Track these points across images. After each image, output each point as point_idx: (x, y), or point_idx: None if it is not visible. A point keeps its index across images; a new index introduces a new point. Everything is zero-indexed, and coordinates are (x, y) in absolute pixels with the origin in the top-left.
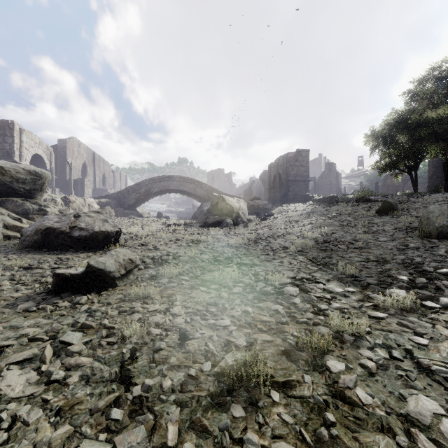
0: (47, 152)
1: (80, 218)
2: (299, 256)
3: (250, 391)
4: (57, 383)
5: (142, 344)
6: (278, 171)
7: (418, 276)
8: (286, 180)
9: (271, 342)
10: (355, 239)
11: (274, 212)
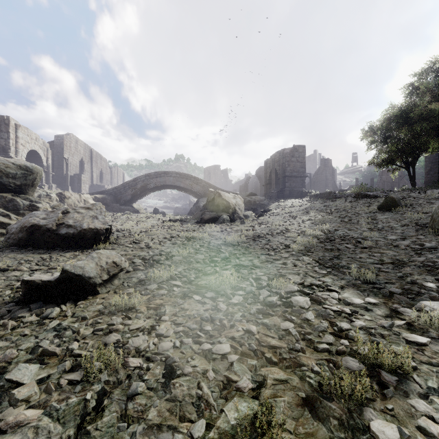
0: (44, 148)
1: (69, 214)
2: (304, 256)
3: None
4: None
5: (114, 383)
6: (274, 166)
7: None
8: (282, 176)
9: (285, 383)
10: (361, 237)
11: (270, 208)
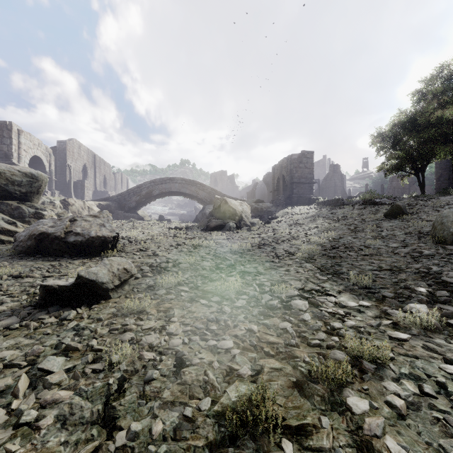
0: (47, 153)
1: (76, 222)
2: (307, 264)
3: (257, 440)
4: (28, 427)
5: (132, 371)
6: (282, 173)
7: (438, 288)
8: (290, 183)
9: (280, 370)
10: (364, 245)
11: (277, 215)
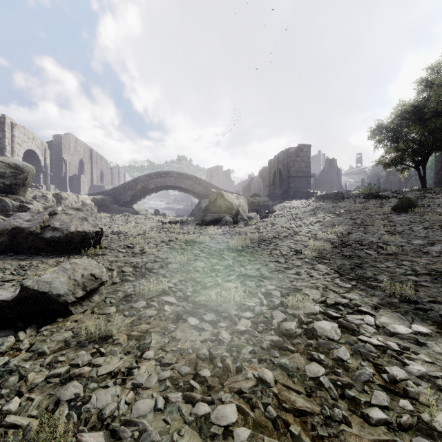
0: (42, 147)
1: (56, 215)
2: (319, 265)
3: None
4: None
5: None
6: (278, 166)
7: None
8: (287, 177)
9: None
10: (381, 242)
11: (275, 209)
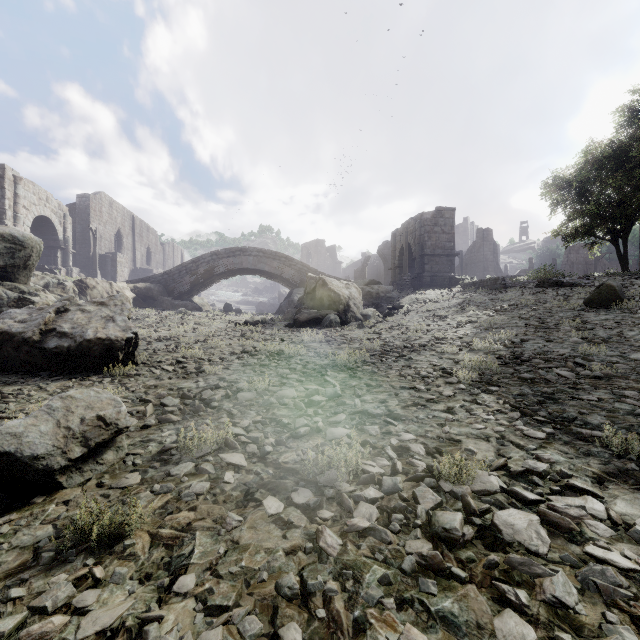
0: (60, 213)
1: (67, 313)
2: (484, 395)
3: None
4: None
5: None
6: (407, 240)
7: None
8: (420, 255)
9: None
10: (578, 355)
11: (403, 303)
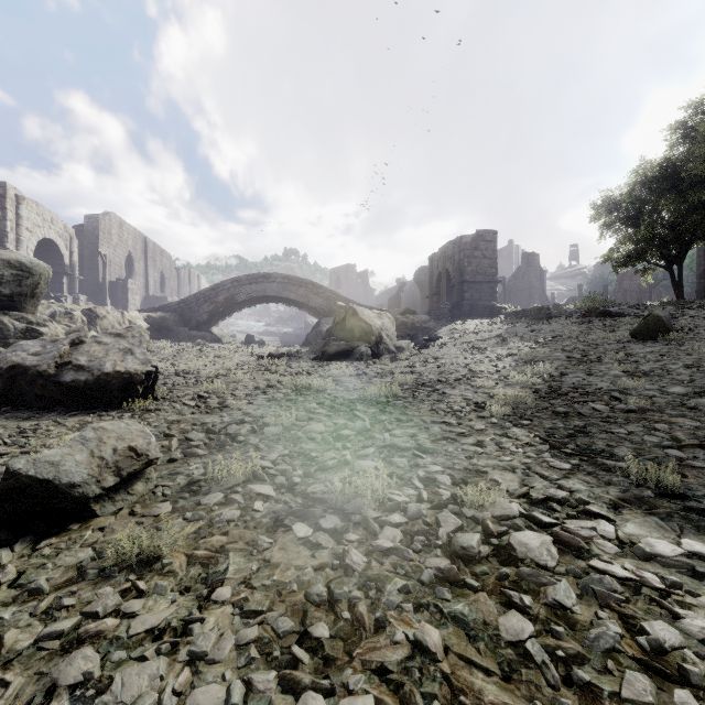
0: (66, 235)
1: (83, 345)
2: (515, 428)
3: None
4: None
5: None
6: (445, 265)
7: None
8: (459, 282)
9: None
10: (617, 389)
11: (440, 334)
